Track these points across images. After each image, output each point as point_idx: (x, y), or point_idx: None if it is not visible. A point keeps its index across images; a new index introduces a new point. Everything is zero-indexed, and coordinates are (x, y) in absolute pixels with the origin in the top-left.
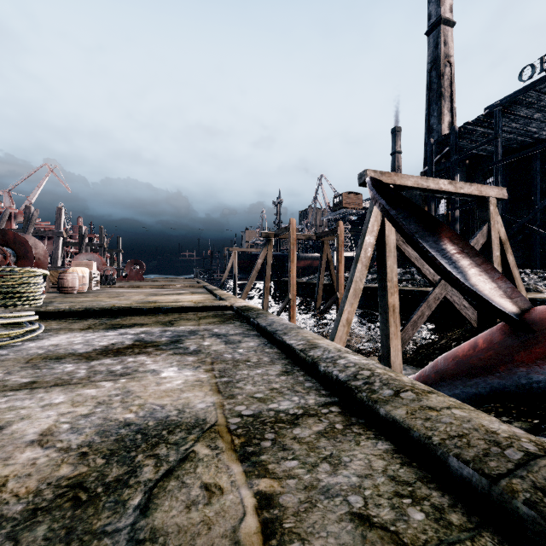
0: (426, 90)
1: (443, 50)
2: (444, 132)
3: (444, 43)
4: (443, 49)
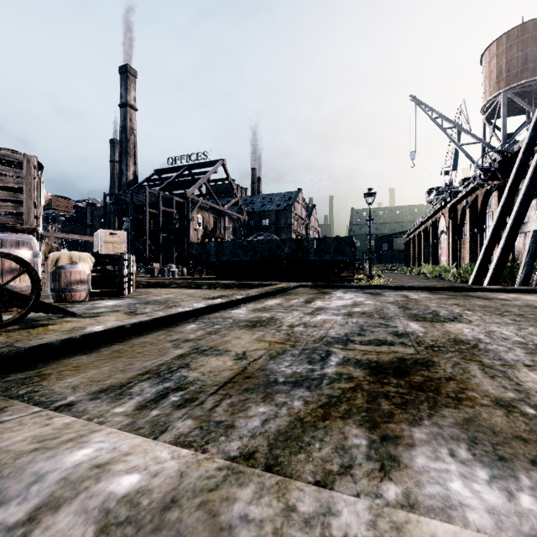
0: (120, 144)
1: (129, 124)
2: (129, 177)
3: (130, 119)
4: (129, 123)
